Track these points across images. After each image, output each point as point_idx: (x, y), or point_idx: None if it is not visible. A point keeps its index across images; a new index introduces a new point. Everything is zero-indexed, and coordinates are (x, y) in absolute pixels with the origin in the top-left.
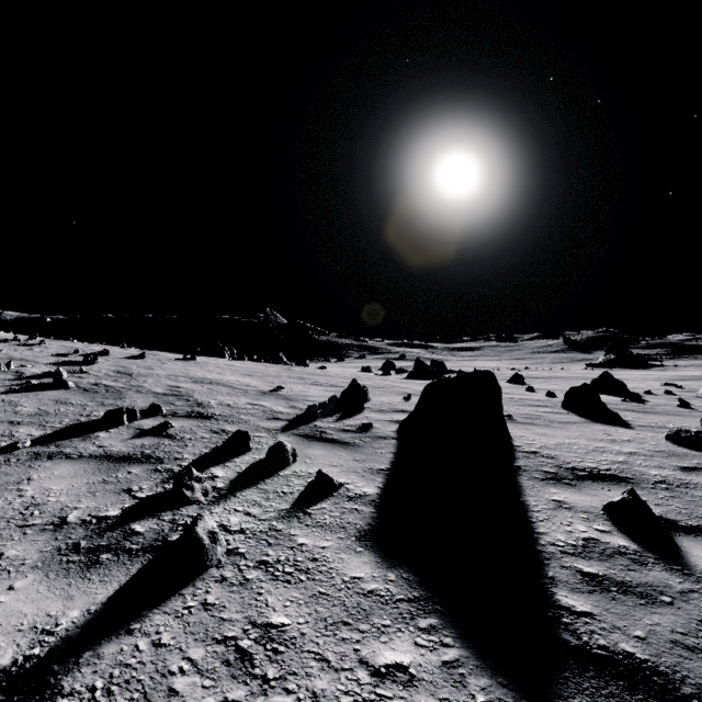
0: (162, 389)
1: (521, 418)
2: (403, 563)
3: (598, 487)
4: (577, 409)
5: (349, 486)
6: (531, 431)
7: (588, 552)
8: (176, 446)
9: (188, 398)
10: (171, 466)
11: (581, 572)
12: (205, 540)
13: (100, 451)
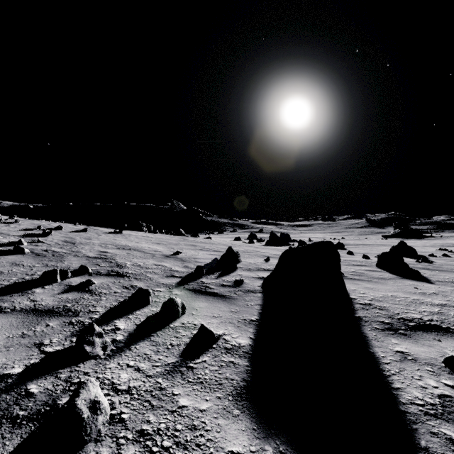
0: (94, 254)
1: (350, 275)
2: (278, 430)
3: (429, 338)
4: (388, 268)
5: (226, 337)
6: (360, 286)
7: (448, 413)
8: (92, 300)
9: (110, 260)
10: (83, 319)
11: (452, 440)
12: (85, 412)
13: (31, 305)
